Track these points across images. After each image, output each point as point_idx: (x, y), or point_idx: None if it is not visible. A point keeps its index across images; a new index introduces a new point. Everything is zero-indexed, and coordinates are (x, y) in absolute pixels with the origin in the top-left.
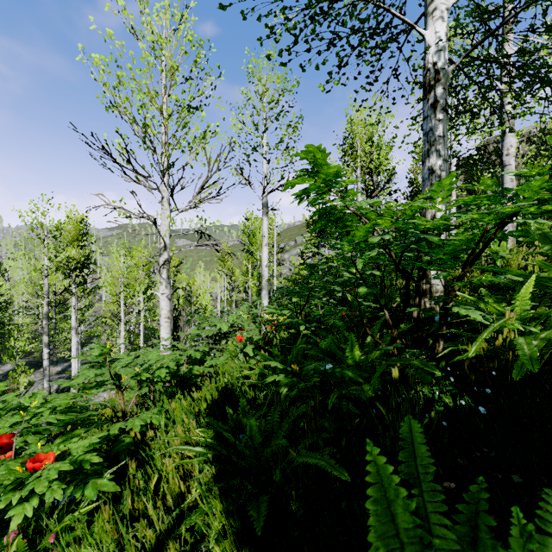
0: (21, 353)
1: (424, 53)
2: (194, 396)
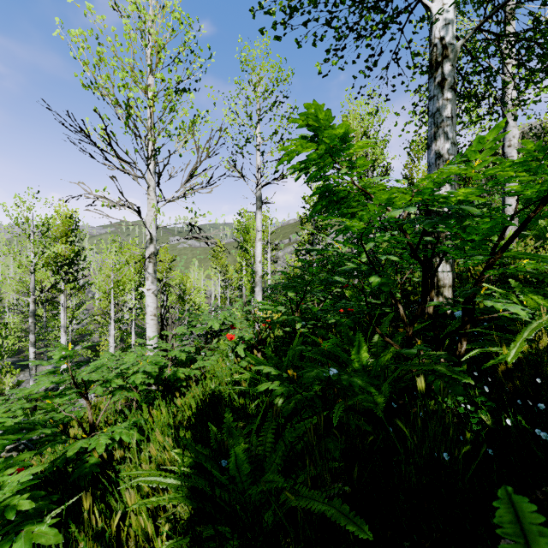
0: (10, 352)
1: (430, 27)
2: (177, 403)
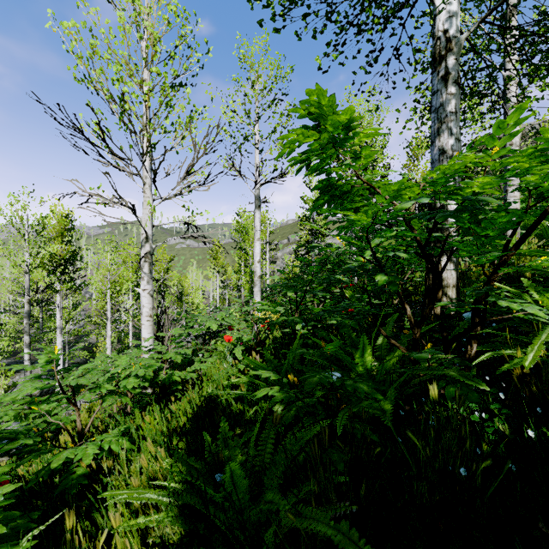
0: (5, 353)
1: (434, 20)
2: (172, 407)
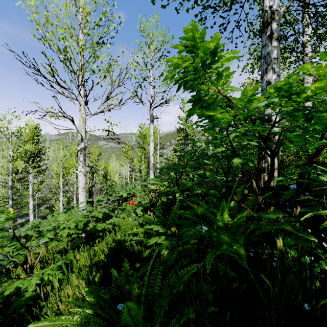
0: None
1: (263, 0)
2: (95, 248)
